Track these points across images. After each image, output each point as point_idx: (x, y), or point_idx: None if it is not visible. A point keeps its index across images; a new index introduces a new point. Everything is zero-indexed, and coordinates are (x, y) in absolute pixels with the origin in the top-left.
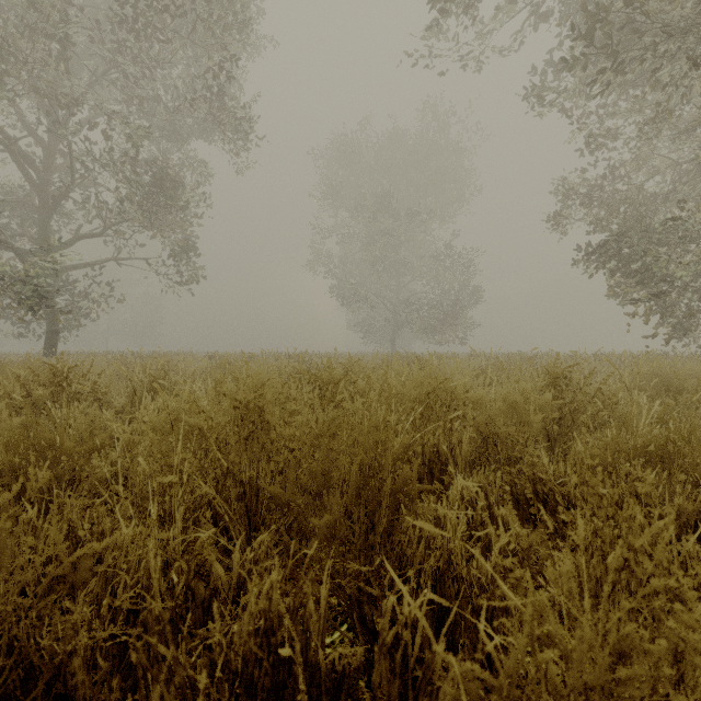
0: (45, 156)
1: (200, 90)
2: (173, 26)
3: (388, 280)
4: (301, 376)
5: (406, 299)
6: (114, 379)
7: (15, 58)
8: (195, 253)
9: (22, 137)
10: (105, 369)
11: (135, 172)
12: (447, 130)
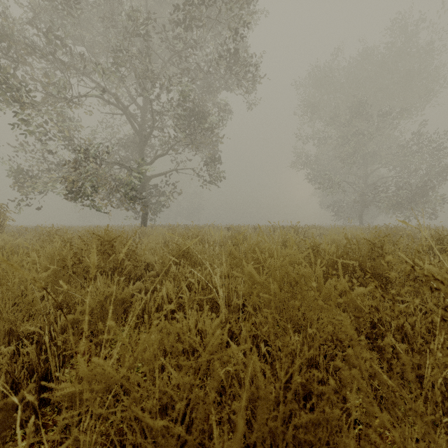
0: (141, 114)
1: (222, 53)
2: (206, 12)
3: (355, 170)
4: (313, 249)
5: (374, 183)
6: (162, 244)
7: (122, 53)
8: (219, 161)
9: (130, 104)
10: (157, 237)
11: (184, 111)
12: (415, 37)
